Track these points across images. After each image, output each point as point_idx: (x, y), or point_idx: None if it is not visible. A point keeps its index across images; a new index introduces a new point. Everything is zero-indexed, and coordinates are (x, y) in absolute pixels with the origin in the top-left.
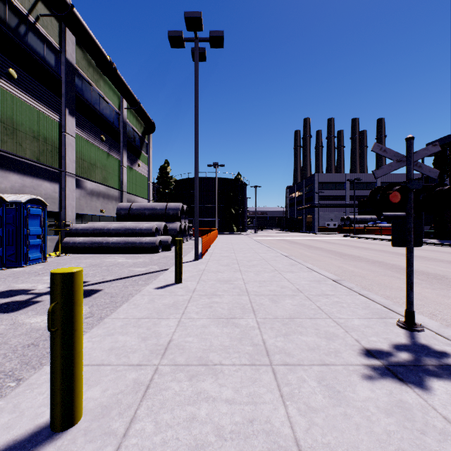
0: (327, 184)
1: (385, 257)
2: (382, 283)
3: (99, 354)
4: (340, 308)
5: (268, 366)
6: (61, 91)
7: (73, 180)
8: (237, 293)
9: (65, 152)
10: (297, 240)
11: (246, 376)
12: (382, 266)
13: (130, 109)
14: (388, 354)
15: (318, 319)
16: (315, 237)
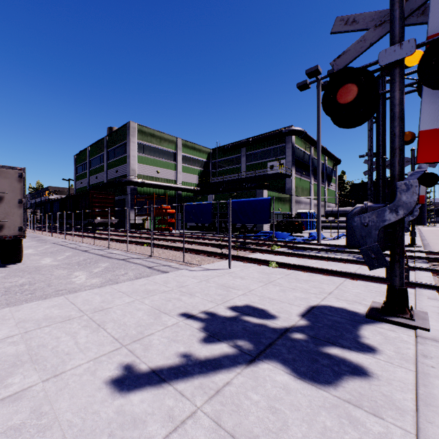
0: None
1: None
2: None
3: None
4: None
5: None
6: (310, 169)
7: (313, 201)
8: None
9: (311, 192)
10: None
11: None
12: None
13: (327, 158)
14: None
15: None
16: None
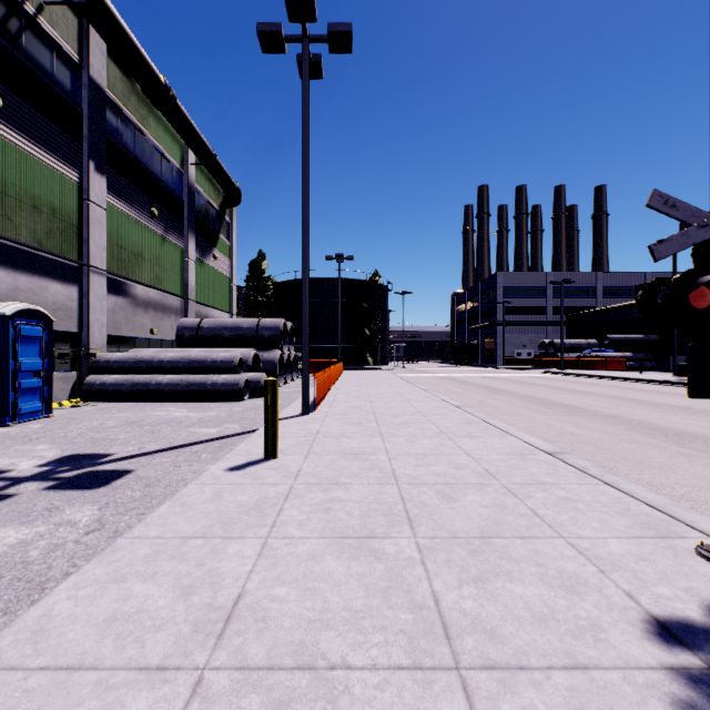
0: (517, 289)
1: (621, 408)
2: (632, 457)
3: (82, 634)
4: (575, 513)
5: (451, 671)
6: (82, 131)
7: (103, 279)
8: (376, 480)
9: (88, 233)
10: (471, 379)
11: (405, 706)
12: (623, 425)
13: (199, 166)
14: (709, 633)
15: (537, 540)
16: (499, 374)
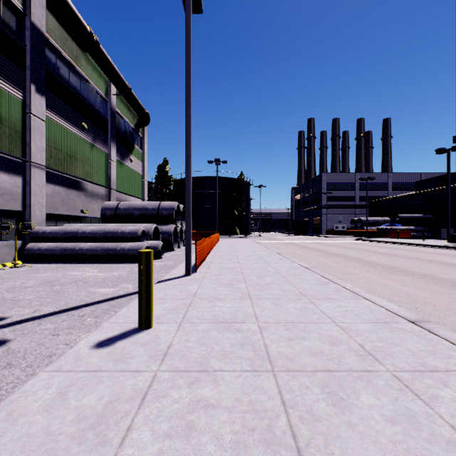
0: (335, 184)
1: (429, 268)
2: None
3: None
4: None
5: None
6: (26, 62)
7: (42, 172)
8: (249, 363)
9: (30, 138)
10: (308, 244)
11: None
12: (441, 283)
13: (120, 97)
14: None
15: None
16: (326, 241)
